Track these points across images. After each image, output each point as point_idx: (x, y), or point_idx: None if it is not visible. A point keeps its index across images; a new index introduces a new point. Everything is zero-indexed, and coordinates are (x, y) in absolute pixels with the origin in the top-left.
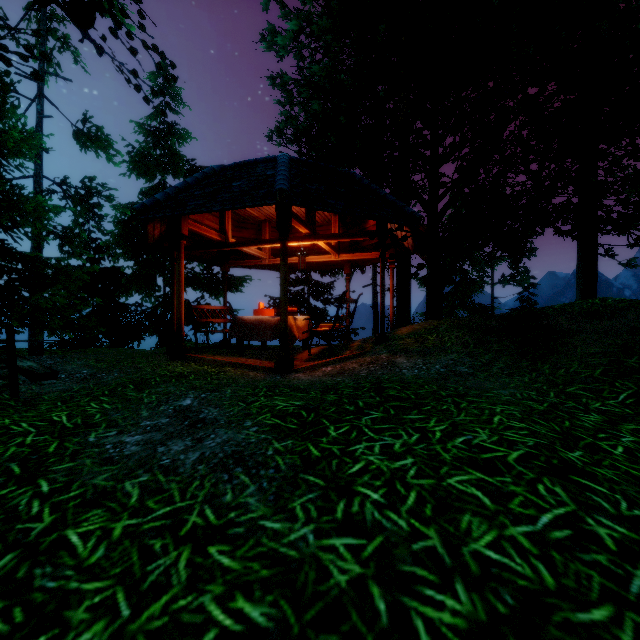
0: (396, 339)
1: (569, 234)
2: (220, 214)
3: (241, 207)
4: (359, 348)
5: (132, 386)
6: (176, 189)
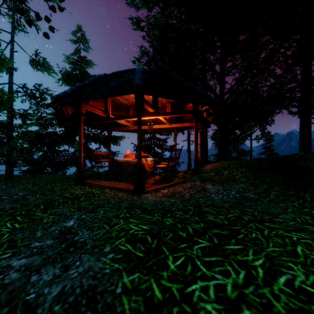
0: (204, 172)
1: (296, 112)
2: (105, 102)
3: (113, 95)
4: (182, 177)
5: (42, 206)
6: (78, 87)
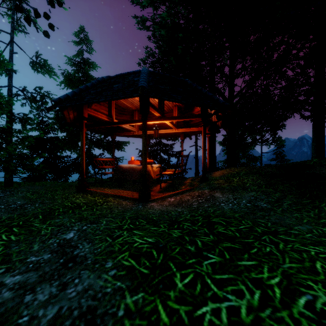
0: (213, 180)
1: (309, 117)
2: (108, 105)
3: (117, 98)
4: (190, 184)
5: (41, 216)
6: (80, 89)
